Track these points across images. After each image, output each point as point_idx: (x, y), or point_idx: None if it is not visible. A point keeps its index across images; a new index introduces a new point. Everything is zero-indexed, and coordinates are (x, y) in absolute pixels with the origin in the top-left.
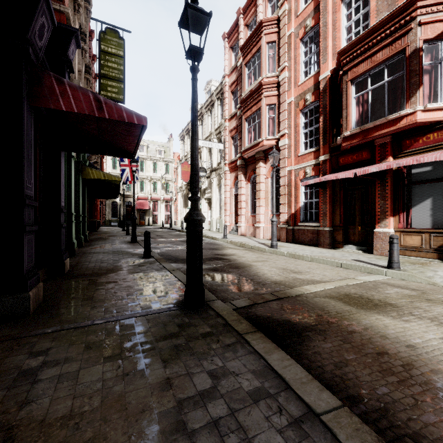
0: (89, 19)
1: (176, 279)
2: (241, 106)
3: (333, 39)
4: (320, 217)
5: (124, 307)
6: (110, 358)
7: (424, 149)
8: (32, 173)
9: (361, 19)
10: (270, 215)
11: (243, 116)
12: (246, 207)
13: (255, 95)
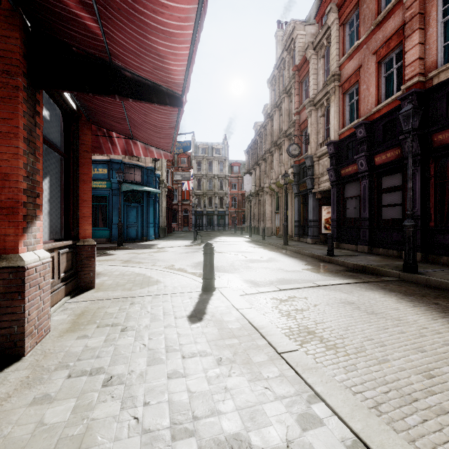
0: None
1: None
2: None
3: None
4: None
5: None
6: None
7: None
8: None
9: None
10: None
11: None
12: None
13: None
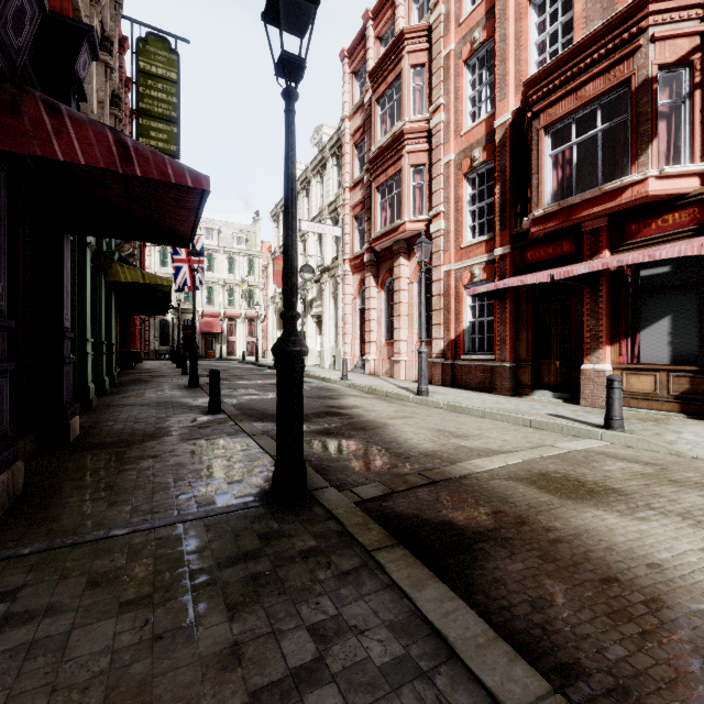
0: (119, 18)
1: (261, 451)
2: (371, 167)
3: (517, 62)
4: (496, 346)
5: (168, 503)
6: (132, 603)
7: (659, 239)
8: (2, 269)
9: (561, 31)
10: (417, 343)
11: (374, 183)
12: (377, 329)
13: (393, 150)
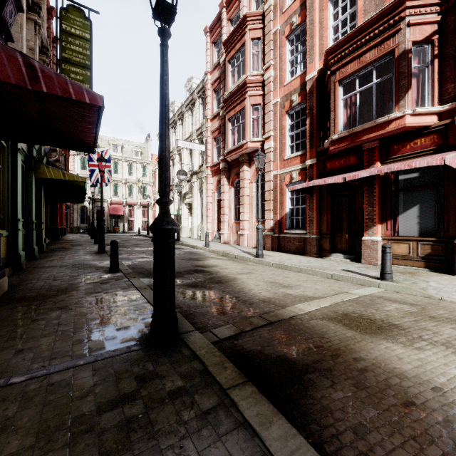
0: None
1: (145, 301)
2: (224, 105)
3: (320, 38)
4: (307, 224)
5: (65, 349)
6: None
7: (412, 155)
8: None
9: (348, 19)
10: (255, 222)
11: (227, 116)
12: (229, 213)
13: (239, 94)
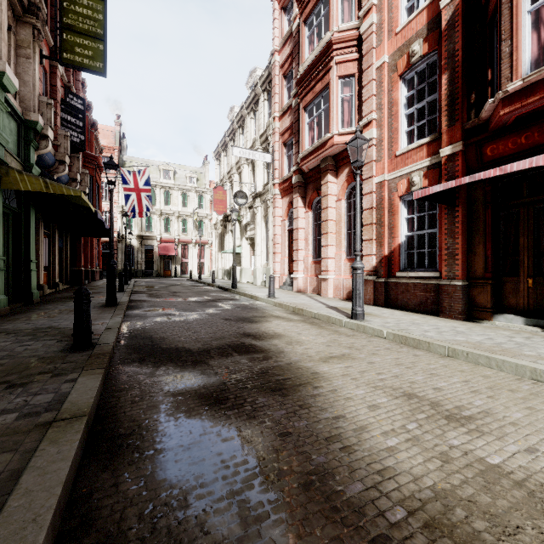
0: None
1: None
2: (298, 88)
3: None
4: (443, 261)
5: None
6: None
7: None
8: None
9: None
10: (345, 260)
11: (301, 104)
12: (305, 248)
13: (320, 65)
